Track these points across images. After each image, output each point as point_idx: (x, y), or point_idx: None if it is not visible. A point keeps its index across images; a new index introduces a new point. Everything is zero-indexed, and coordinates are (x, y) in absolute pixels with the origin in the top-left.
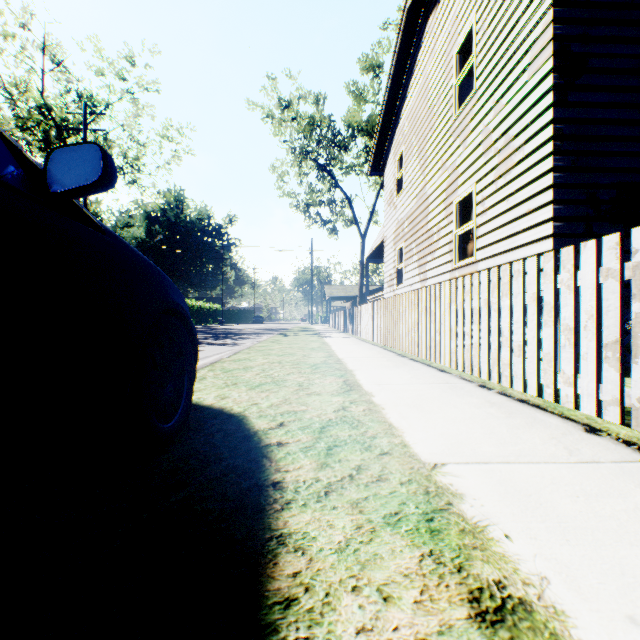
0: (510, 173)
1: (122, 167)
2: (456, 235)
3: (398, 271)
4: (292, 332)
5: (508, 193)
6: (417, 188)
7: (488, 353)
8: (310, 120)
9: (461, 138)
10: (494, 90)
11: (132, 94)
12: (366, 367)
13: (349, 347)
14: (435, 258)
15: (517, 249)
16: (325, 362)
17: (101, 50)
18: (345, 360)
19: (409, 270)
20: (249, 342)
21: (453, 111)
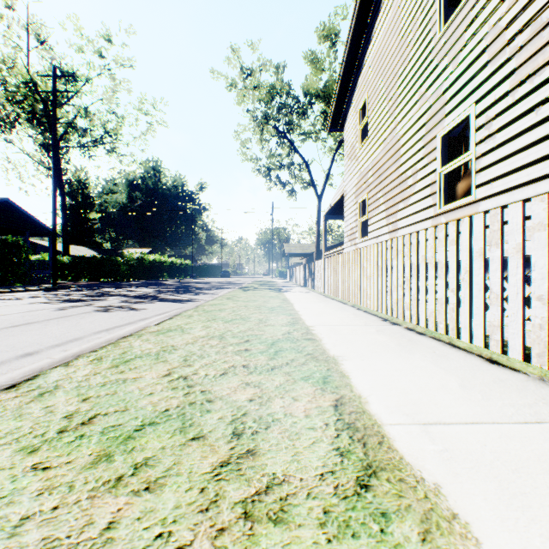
0: (543, 71)
1: (101, 137)
2: (441, 174)
3: (360, 224)
4: (253, 286)
5: (539, 100)
6: (385, 132)
7: None
8: (270, 88)
9: (450, 55)
10: None
11: (109, 69)
12: (356, 350)
13: (315, 306)
14: (410, 205)
15: None
16: (289, 336)
17: (80, 28)
18: (317, 331)
19: (374, 221)
20: (206, 297)
21: (437, 28)
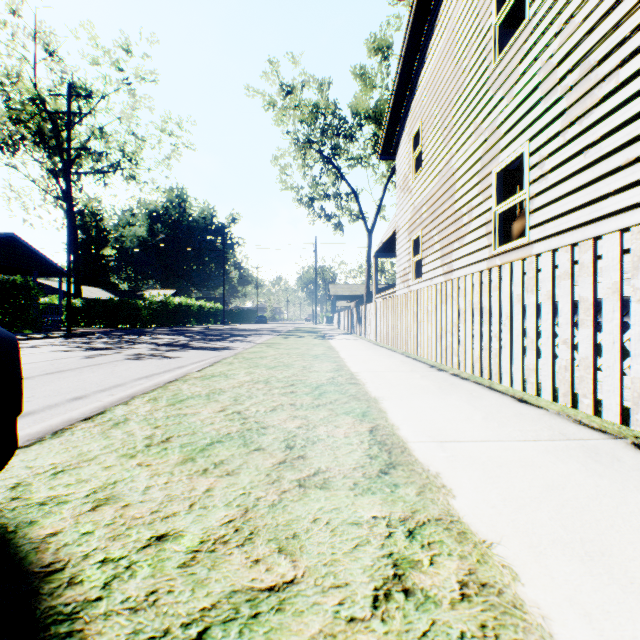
0: (591, 114)
1: (119, 161)
2: (496, 213)
3: (414, 264)
4: (294, 333)
5: (587, 143)
6: (439, 164)
7: (621, 377)
8: (314, 107)
9: (505, 88)
10: (561, 8)
11: (128, 84)
12: (397, 392)
13: (361, 354)
14: (465, 244)
15: (604, 219)
16: (333, 381)
17: (95, 37)
18: (361, 376)
19: (428, 262)
20: (242, 345)
21: (492, 57)
